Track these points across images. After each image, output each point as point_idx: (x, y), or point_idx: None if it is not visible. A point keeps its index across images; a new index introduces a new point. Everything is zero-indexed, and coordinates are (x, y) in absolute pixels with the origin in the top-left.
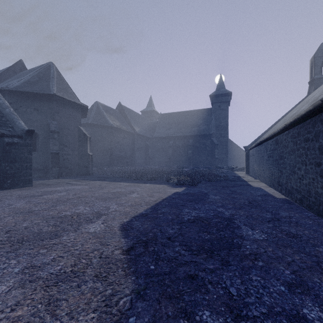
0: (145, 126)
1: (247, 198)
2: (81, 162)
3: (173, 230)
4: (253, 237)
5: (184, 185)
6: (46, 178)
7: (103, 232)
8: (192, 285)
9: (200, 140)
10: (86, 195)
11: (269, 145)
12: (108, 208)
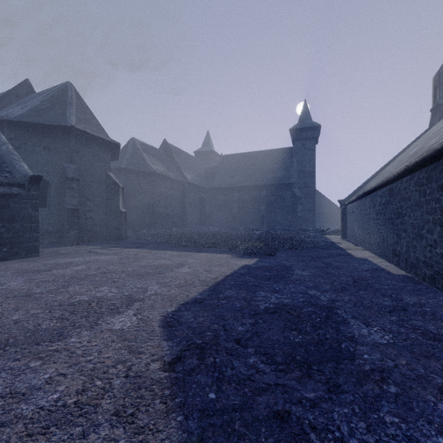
0: (200, 173)
1: (349, 274)
2: (110, 222)
3: (244, 327)
4: (370, 339)
5: (256, 255)
6: (60, 244)
7: (134, 330)
8: (282, 433)
9: (276, 191)
10: (114, 269)
11: (378, 197)
12: (145, 289)
